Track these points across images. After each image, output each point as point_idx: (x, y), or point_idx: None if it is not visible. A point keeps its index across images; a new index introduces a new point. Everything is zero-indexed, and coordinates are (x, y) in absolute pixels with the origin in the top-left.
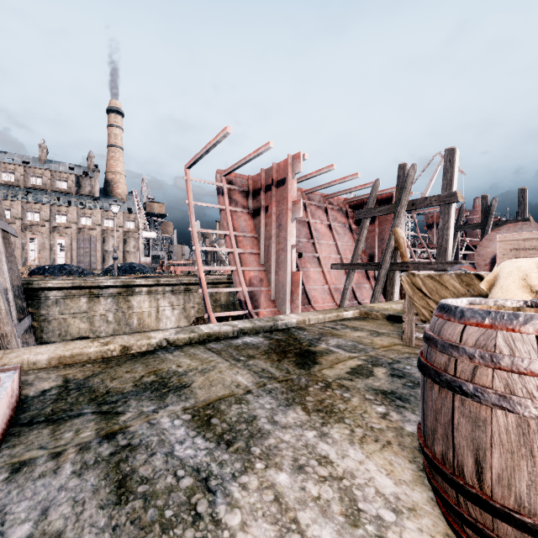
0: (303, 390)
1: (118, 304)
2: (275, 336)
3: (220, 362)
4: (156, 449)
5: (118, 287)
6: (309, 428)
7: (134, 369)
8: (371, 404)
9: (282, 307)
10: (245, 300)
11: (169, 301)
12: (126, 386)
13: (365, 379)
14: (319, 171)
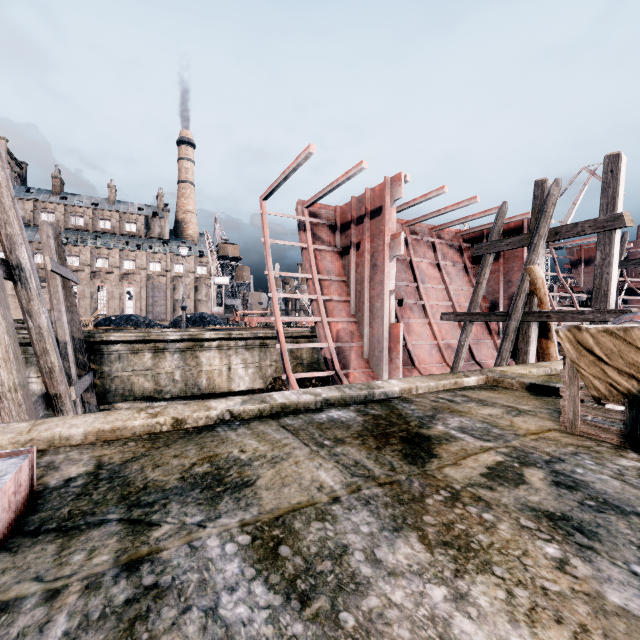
0: (417, 502)
1: (185, 361)
2: (371, 410)
3: (297, 447)
4: (193, 599)
5: (186, 340)
6: (434, 579)
7: (185, 452)
8: (534, 539)
9: (378, 367)
10: (332, 358)
11: (242, 358)
12: (170, 478)
13: (513, 488)
14: (425, 195)
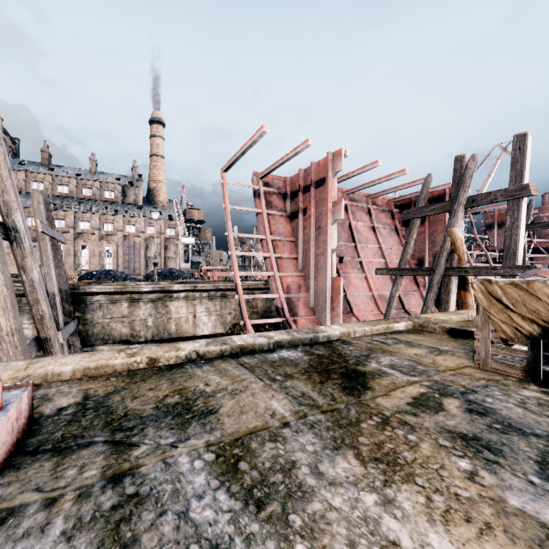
0: (353, 426)
1: (156, 309)
2: (316, 351)
3: (253, 382)
4: (168, 505)
5: (157, 292)
6: (367, 488)
7: (159, 386)
8: (449, 455)
9: (322, 315)
10: (283, 307)
11: (206, 307)
12: (146, 407)
13: (433, 415)
14: (362, 168)
